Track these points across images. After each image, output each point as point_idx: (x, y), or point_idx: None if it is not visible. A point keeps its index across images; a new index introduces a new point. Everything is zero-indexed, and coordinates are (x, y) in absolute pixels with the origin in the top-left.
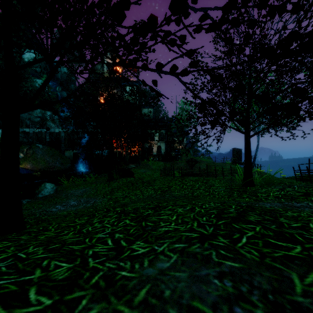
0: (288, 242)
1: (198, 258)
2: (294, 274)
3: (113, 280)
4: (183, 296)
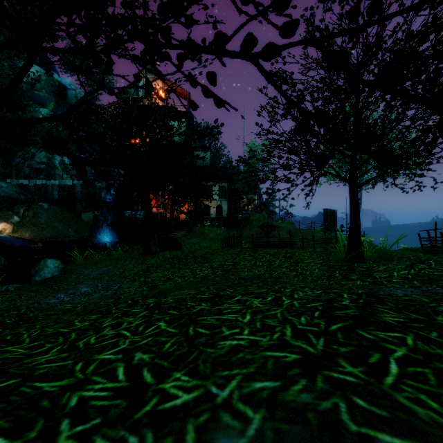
0: None
1: (312, 425)
2: None
3: None
4: None
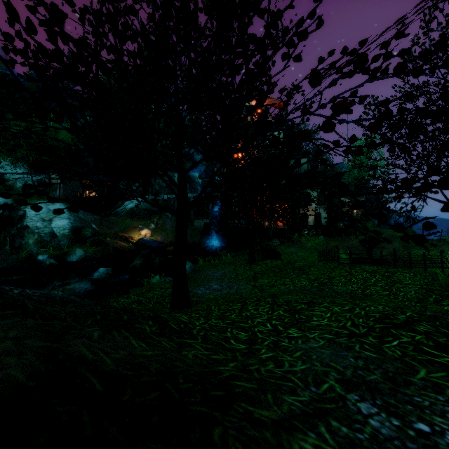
0: (444, 353)
1: (342, 346)
2: (424, 370)
3: (278, 345)
4: (324, 359)
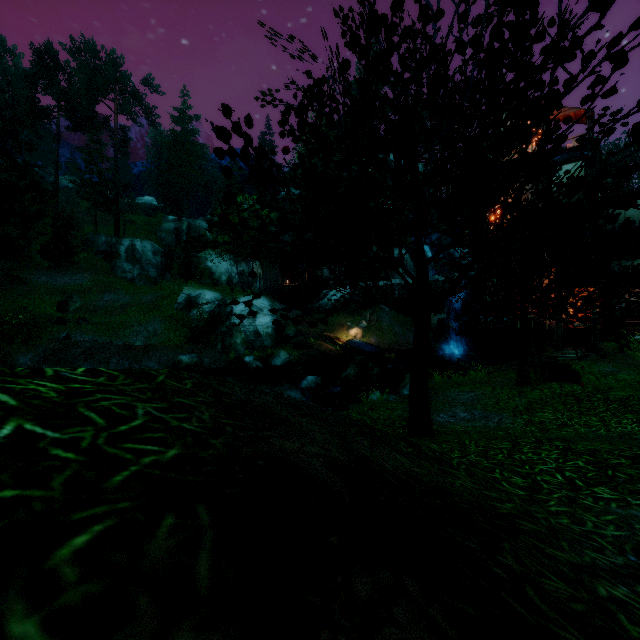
0: None
1: None
2: None
3: (575, 502)
4: None
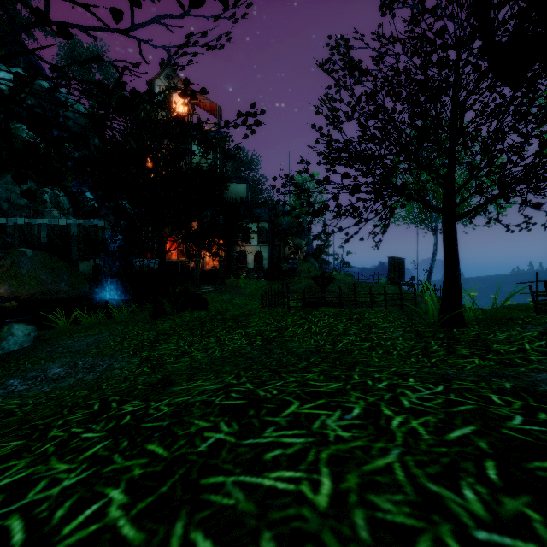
0: None
1: None
2: None
3: None
4: None
